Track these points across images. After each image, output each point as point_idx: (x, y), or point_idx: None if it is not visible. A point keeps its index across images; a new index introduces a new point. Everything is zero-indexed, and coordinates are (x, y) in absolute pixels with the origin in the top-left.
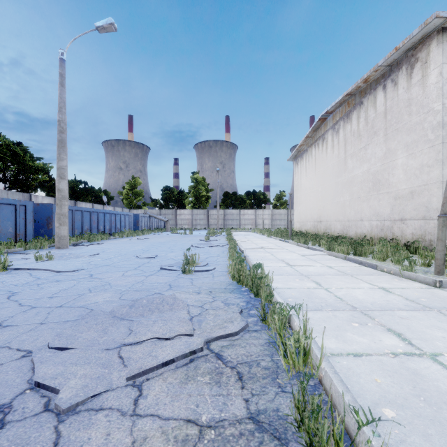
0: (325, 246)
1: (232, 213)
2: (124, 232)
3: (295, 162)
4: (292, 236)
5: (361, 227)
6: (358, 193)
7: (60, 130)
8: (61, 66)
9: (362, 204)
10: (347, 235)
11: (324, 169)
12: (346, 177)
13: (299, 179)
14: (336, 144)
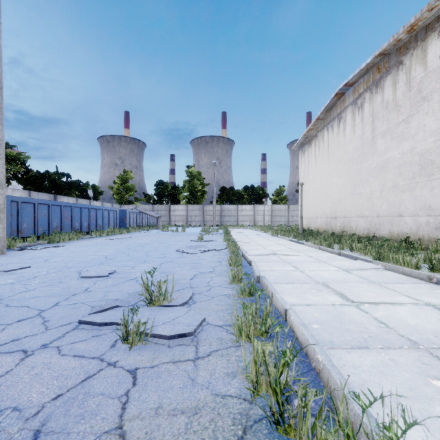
0: (362, 252)
1: (230, 209)
2: (105, 230)
3: (300, 151)
4: (306, 235)
5: (399, 224)
6: (395, 180)
7: None
8: None
9: (402, 195)
10: (376, 234)
11: (341, 155)
12: (374, 161)
13: (306, 169)
14: (360, 122)
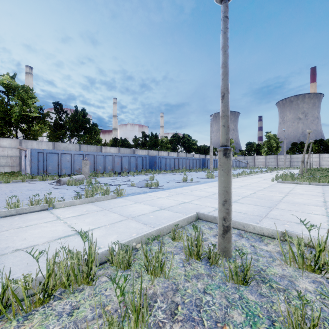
0: None
1: (297, 157)
2: None
3: None
4: None
5: None
6: None
7: (211, 139)
8: (211, 121)
9: None
10: None
11: None
12: None
13: None
14: None
